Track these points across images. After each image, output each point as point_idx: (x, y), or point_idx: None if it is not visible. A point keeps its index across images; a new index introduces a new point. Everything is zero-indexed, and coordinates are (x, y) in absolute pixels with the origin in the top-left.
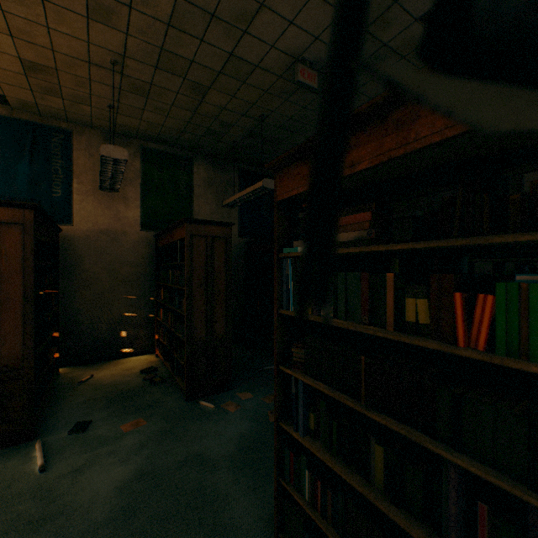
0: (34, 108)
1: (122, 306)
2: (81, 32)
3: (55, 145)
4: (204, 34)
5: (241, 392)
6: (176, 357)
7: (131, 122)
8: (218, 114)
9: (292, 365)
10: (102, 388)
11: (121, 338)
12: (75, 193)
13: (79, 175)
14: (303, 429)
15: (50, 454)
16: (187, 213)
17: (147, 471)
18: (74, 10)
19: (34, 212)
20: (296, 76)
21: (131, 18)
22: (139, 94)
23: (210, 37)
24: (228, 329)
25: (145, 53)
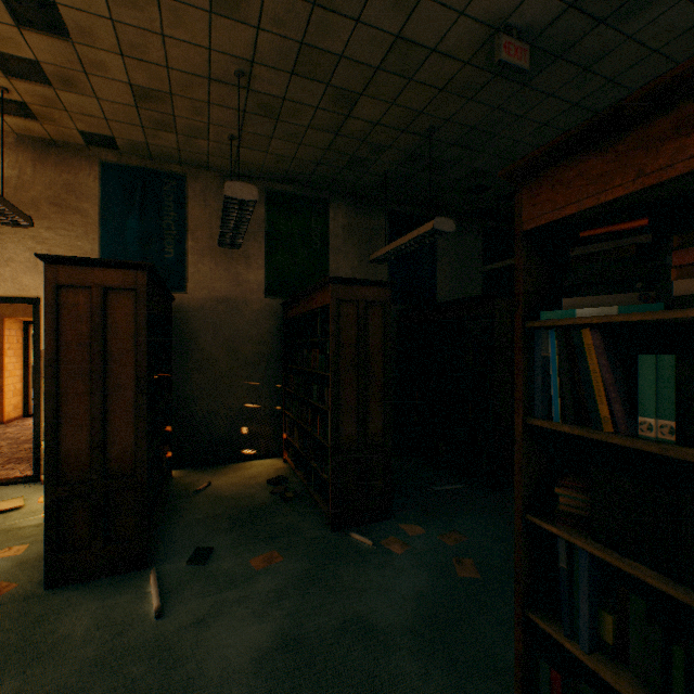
0: (145, 149)
1: (242, 395)
2: (202, 35)
3: (167, 195)
4: (362, 9)
5: (406, 524)
6: (313, 467)
7: (255, 157)
8: (367, 134)
9: (557, 517)
10: (223, 502)
11: (241, 435)
12: (189, 253)
13: (193, 230)
14: (588, 641)
15: (166, 591)
16: (322, 274)
17: (292, 637)
18: (194, 4)
19: (147, 274)
20: (496, 55)
21: (265, 2)
22: (268, 116)
23: (370, 13)
24: (386, 432)
25: (278, 54)
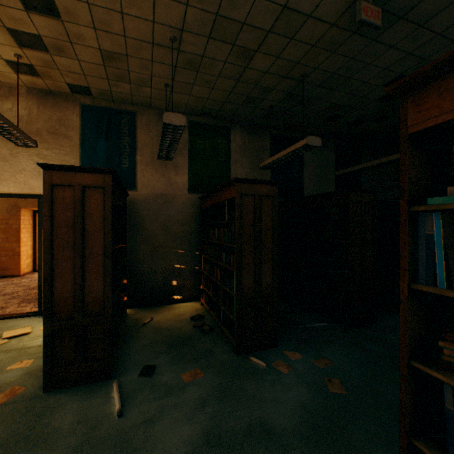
0: (109, 95)
1: (173, 259)
2: (148, 12)
3: (124, 125)
4: None
5: (288, 351)
6: (222, 309)
7: (181, 98)
8: (259, 80)
9: (441, 366)
10: (161, 332)
11: (172, 286)
12: (138, 164)
13: (141, 148)
14: None
15: (124, 397)
16: (226, 177)
17: (213, 435)
18: None
19: (111, 176)
20: (357, 16)
21: None
22: (191, 69)
23: None
24: (274, 286)
25: (200, 23)
